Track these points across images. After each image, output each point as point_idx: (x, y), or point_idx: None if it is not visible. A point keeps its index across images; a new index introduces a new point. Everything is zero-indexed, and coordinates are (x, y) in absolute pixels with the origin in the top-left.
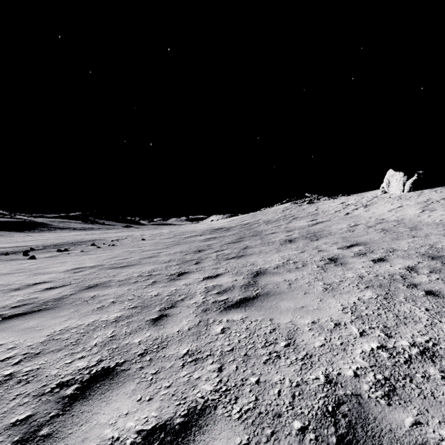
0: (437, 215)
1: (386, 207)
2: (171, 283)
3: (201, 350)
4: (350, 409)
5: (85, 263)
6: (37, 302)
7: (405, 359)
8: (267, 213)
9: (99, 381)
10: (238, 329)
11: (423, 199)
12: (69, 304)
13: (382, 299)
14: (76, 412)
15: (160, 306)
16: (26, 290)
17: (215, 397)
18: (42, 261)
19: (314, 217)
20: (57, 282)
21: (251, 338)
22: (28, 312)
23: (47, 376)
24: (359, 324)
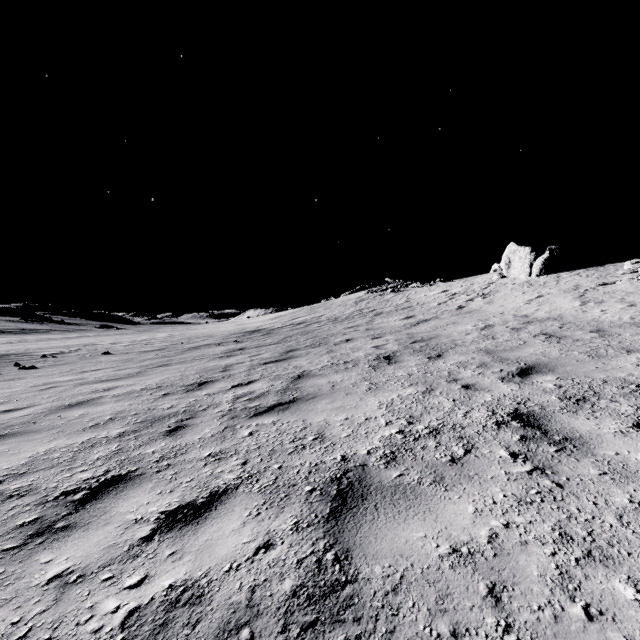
0: (616, 309)
1: (517, 297)
2: (11, 566)
3: None
4: None
5: None
6: None
7: None
8: (331, 305)
9: None
10: None
11: (567, 285)
12: None
13: None
14: None
15: None
16: None
17: None
18: None
19: (409, 312)
20: None
21: None
22: None
23: None
24: None
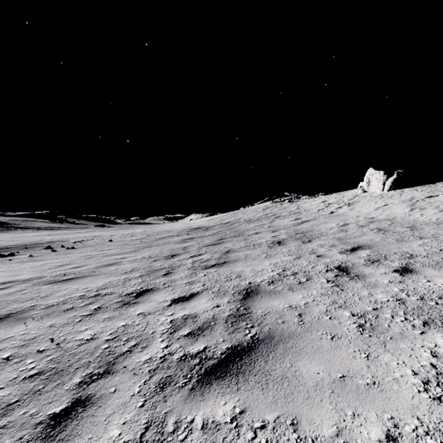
0: (430, 213)
1: (371, 206)
2: (122, 311)
3: None
4: None
5: (21, 274)
6: None
7: None
8: (247, 211)
9: None
10: None
11: (406, 197)
12: None
13: None
14: None
15: (83, 372)
16: None
17: None
18: None
19: (298, 216)
20: None
21: None
22: None
23: None
24: None
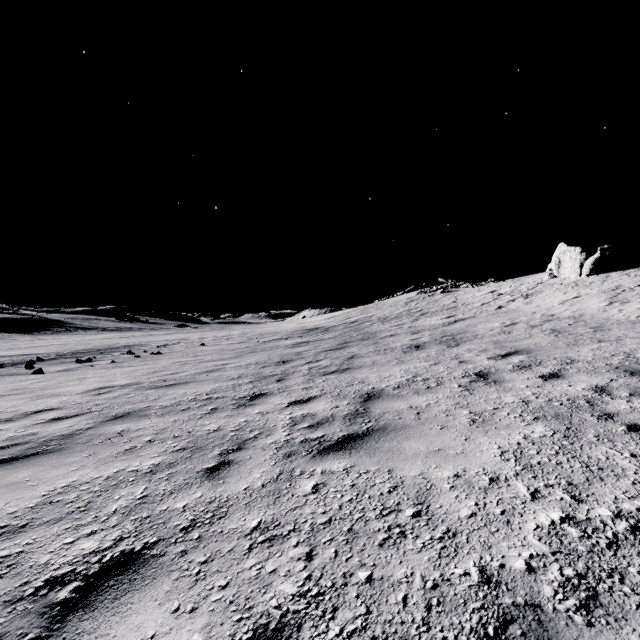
0: (632, 309)
1: (556, 298)
2: (239, 411)
3: (280, 522)
4: (524, 632)
5: (115, 379)
6: (35, 440)
7: (607, 541)
8: (383, 306)
9: (114, 575)
10: (338, 486)
11: (609, 286)
12: (83, 445)
13: (560, 437)
14: (70, 633)
15: (220, 448)
16: (21, 422)
17: (299, 607)
18: (51, 377)
19: (452, 312)
20: (69, 409)
21: (359, 502)
22: (20, 457)
23: (32, 566)
24: (528, 479)
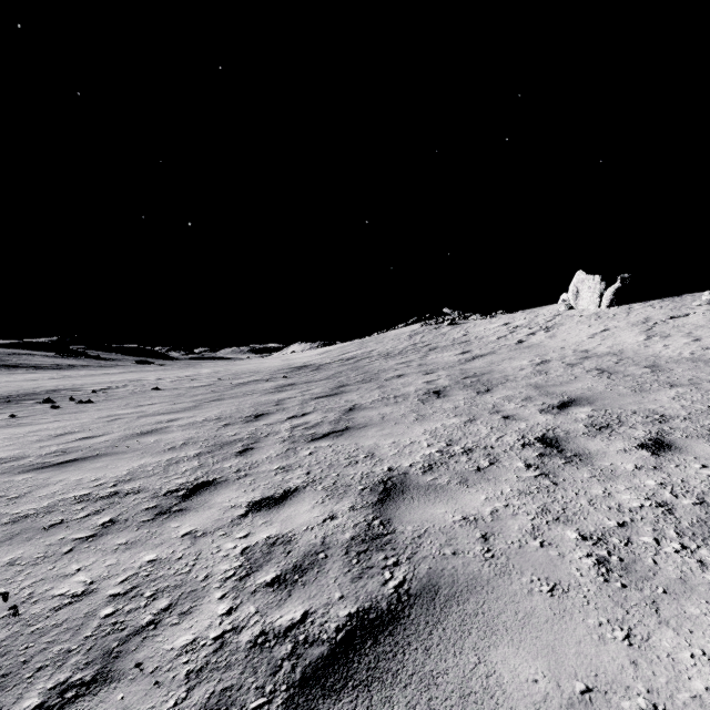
0: (679, 344)
1: (582, 331)
2: (153, 529)
3: None
4: None
5: None
6: None
7: None
8: (384, 339)
9: None
10: None
11: (637, 318)
12: None
13: None
14: None
15: (50, 680)
16: None
17: None
18: None
19: (465, 347)
20: None
21: None
22: None
23: None
24: None
